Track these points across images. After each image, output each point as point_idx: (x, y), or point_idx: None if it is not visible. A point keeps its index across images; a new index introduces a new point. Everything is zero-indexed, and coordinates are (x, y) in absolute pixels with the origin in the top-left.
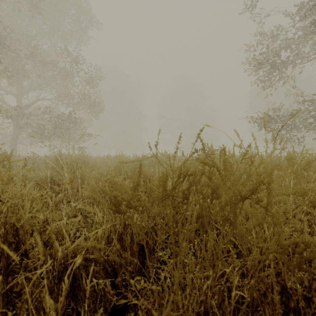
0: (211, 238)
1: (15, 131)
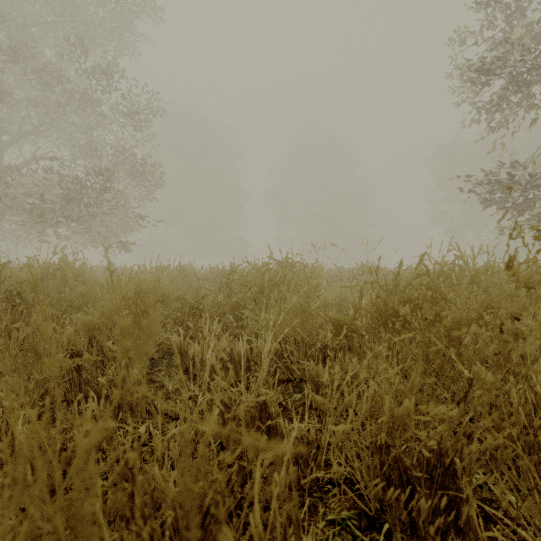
0: None
1: None
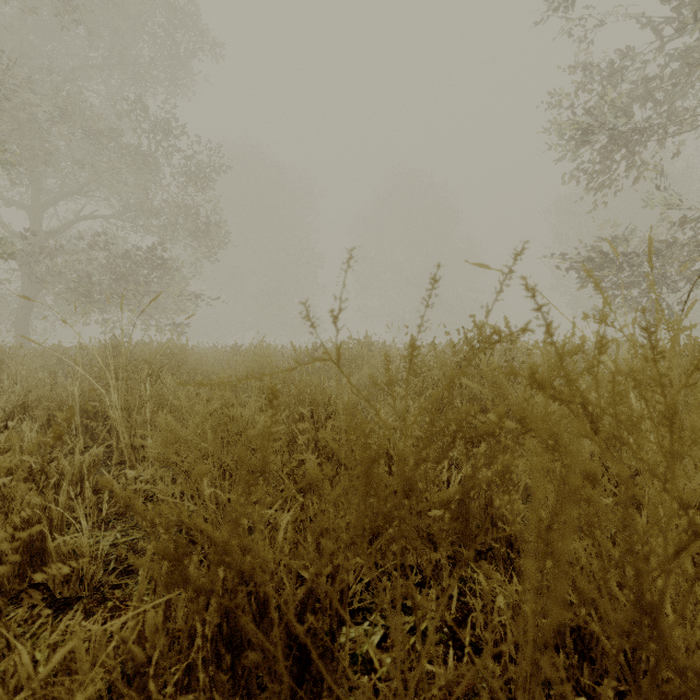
0: (564, 696)
1: (27, 290)
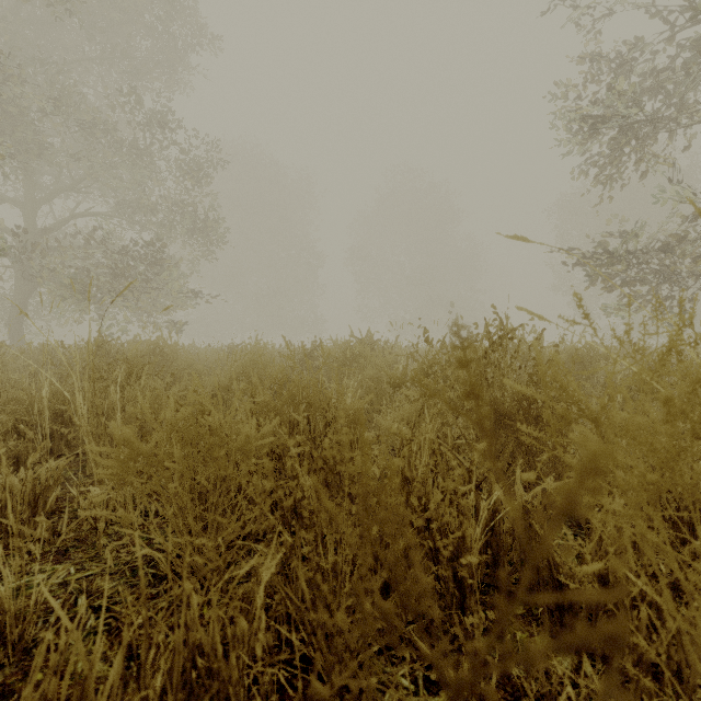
0: None
1: (20, 289)
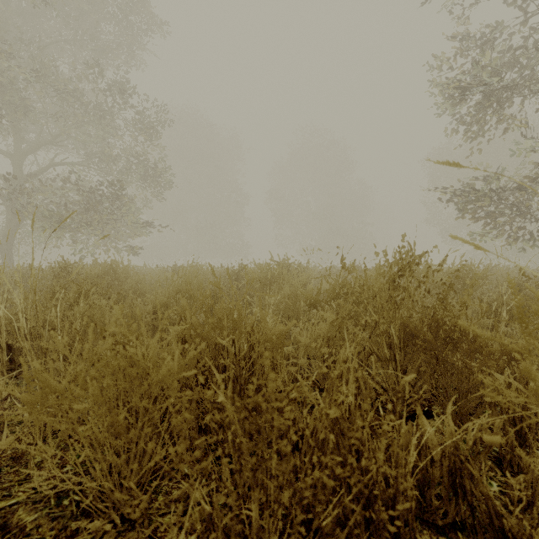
0: None
1: (10, 222)
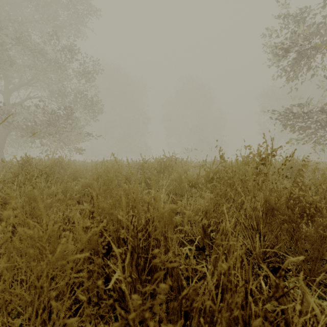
0: None
1: (2, 133)
